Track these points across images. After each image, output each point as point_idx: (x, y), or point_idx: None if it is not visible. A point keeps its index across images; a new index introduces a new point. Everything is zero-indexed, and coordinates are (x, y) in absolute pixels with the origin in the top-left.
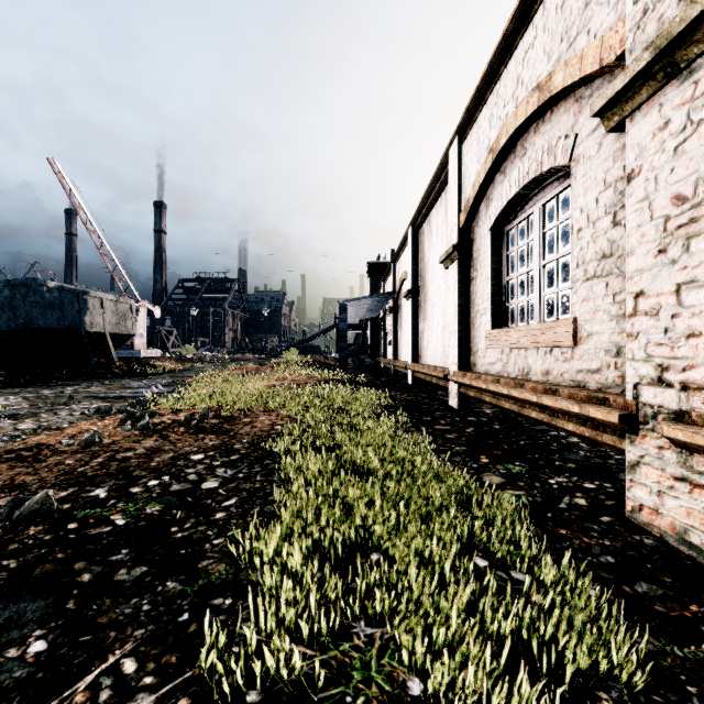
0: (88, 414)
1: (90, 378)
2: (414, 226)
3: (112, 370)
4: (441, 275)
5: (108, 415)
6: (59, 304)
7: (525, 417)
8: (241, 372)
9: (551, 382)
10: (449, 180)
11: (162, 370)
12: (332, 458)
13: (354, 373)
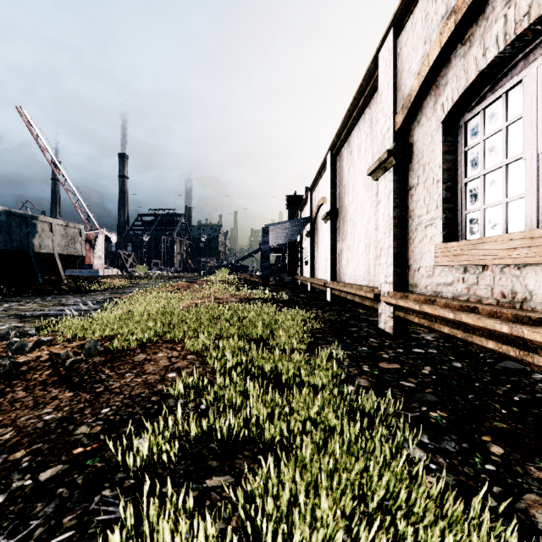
0: None
1: (36, 295)
2: (332, 151)
3: (60, 286)
4: (364, 192)
5: (3, 340)
6: (7, 227)
7: (526, 364)
8: (172, 289)
9: None
10: (379, 85)
11: (107, 286)
12: None
13: (276, 289)
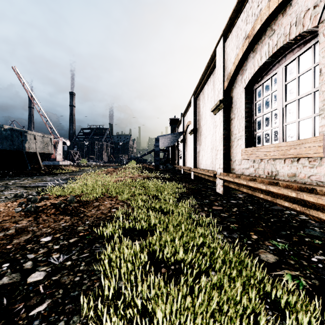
0: (9, 197)
1: (27, 176)
2: (194, 96)
3: (40, 171)
4: (210, 120)
5: (20, 198)
6: (11, 137)
7: (275, 204)
8: (105, 172)
9: (298, 181)
10: (216, 65)
11: (66, 171)
12: (144, 251)
13: (163, 173)
